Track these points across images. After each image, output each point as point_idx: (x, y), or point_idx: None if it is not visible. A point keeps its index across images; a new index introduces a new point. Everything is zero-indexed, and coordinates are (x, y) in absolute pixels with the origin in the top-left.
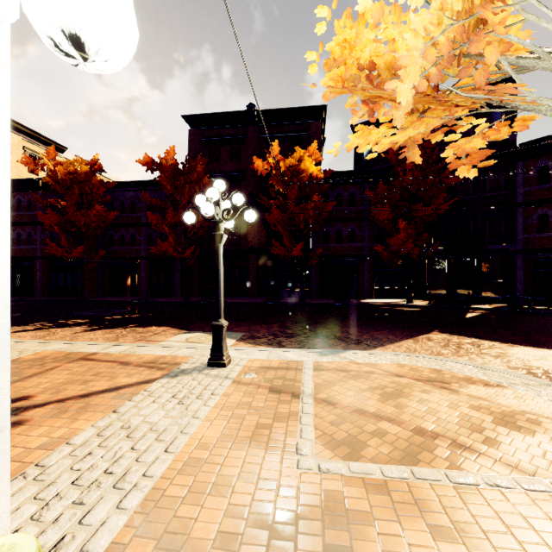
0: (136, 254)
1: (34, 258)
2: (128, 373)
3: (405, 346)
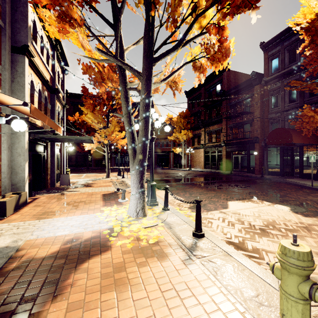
0: None
1: None
2: None
3: None
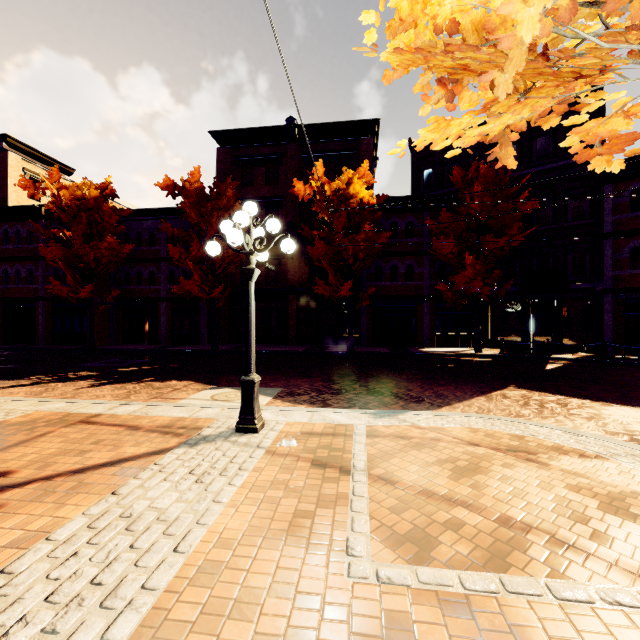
0: (156, 295)
1: (36, 299)
2: (136, 441)
3: (477, 405)
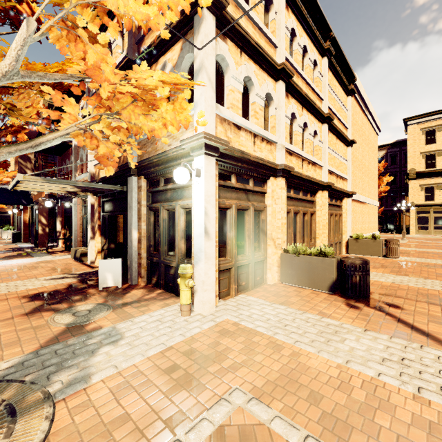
0: None
1: None
2: None
3: None
